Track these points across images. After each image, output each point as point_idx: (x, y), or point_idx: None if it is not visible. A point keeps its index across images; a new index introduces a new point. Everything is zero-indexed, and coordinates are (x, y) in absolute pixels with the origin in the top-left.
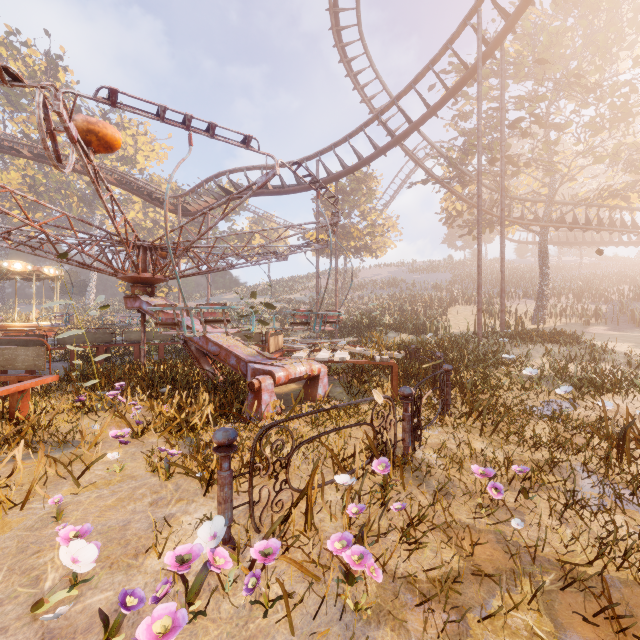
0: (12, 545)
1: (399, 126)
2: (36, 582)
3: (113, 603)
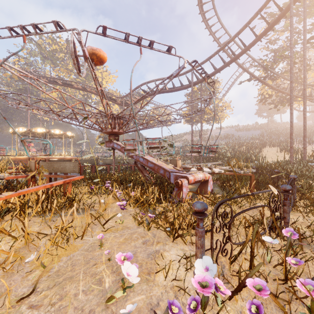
0: (81, 258)
1: (234, 51)
2: (100, 282)
3: (148, 303)
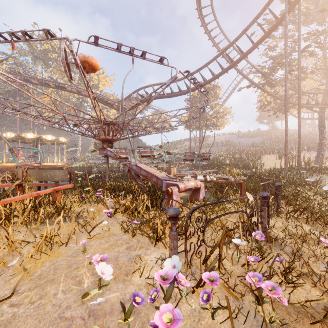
0: (64, 263)
1: (234, 57)
2: (79, 283)
3: (121, 299)
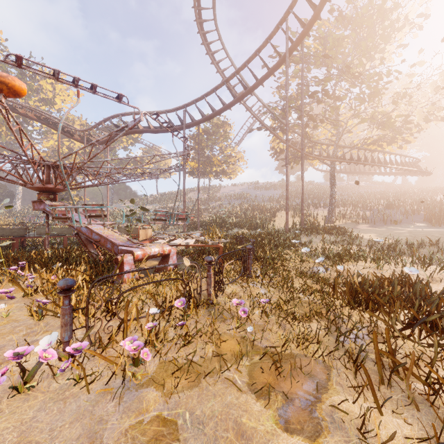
0: None
1: (242, 90)
2: None
3: None
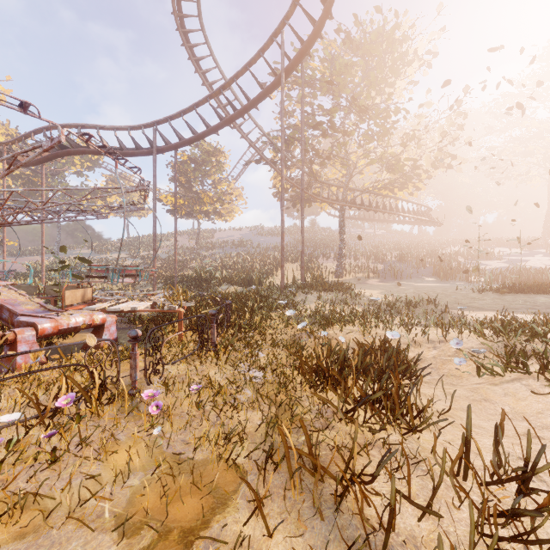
0: None
1: None
2: None
3: None
